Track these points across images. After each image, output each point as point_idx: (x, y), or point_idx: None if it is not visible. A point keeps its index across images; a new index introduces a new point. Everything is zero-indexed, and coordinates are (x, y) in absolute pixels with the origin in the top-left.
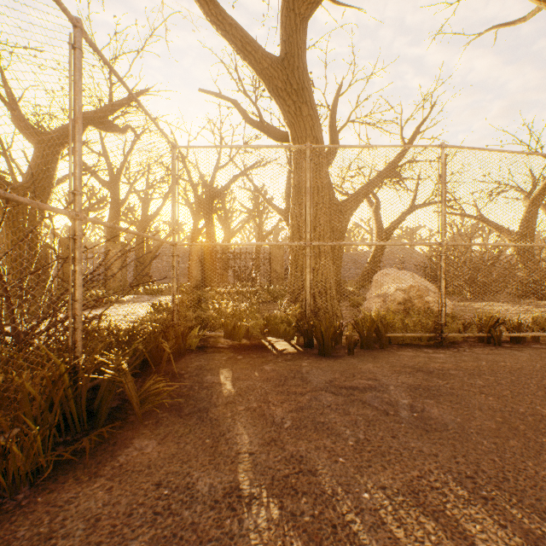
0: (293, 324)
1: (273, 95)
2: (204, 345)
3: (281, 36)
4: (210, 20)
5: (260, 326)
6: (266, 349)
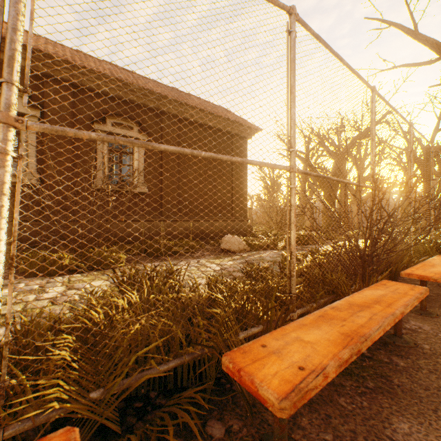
0: None
1: None
2: None
3: None
4: None
5: None
6: None
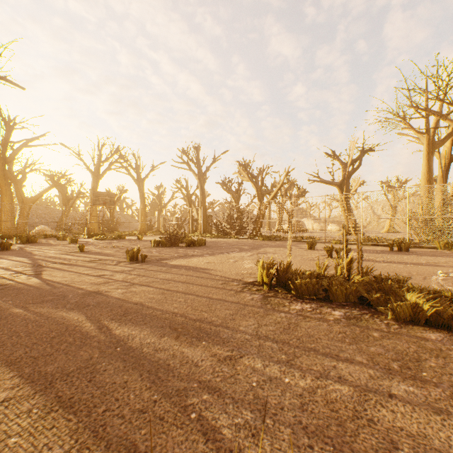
0: None
1: None
2: None
3: None
4: None
5: None
6: None
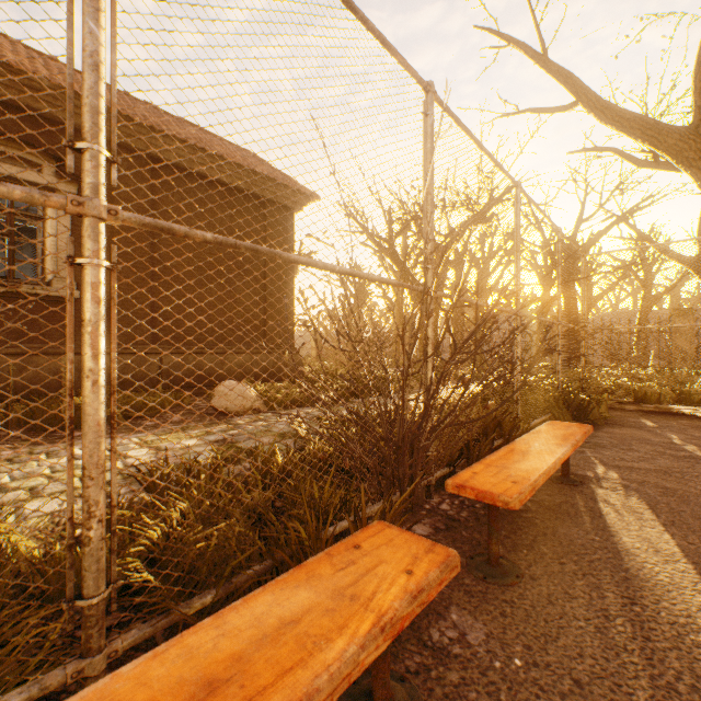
0: None
1: (681, 167)
2: (611, 407)
3: (693, 102)
4: (603, 123)
5: (670, 395)
6: (677, 414)
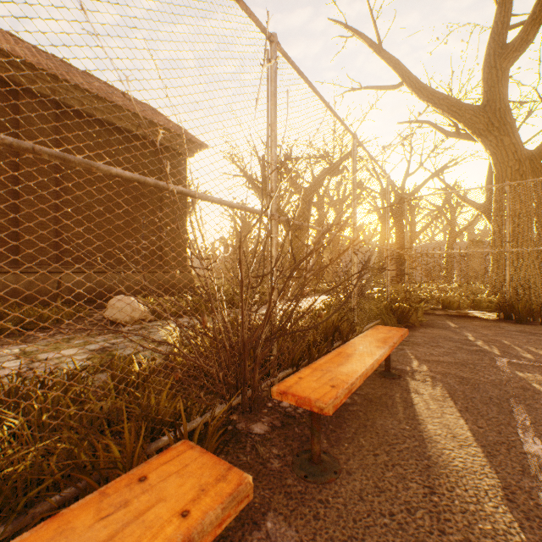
0: (494, 304)
1: (474, 135)
2: (426, 313)
3: (482, 88)
4: (421, 99)
5: (467, 303)
6: (472, 317)
